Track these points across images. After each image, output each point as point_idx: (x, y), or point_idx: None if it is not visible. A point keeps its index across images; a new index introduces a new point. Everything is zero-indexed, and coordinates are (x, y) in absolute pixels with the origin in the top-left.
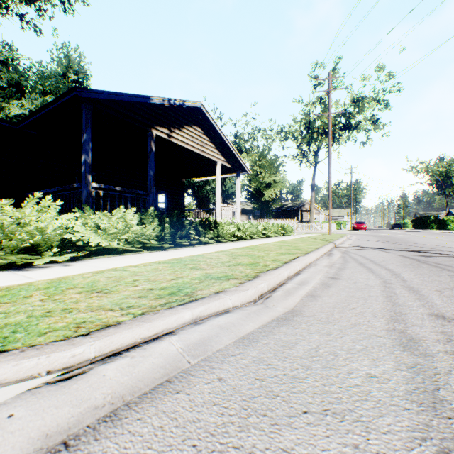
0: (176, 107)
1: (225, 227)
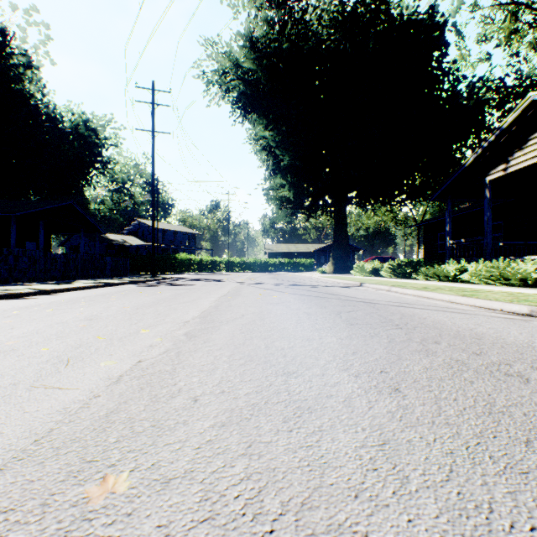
0: (516, 127)
1: (447, 267)
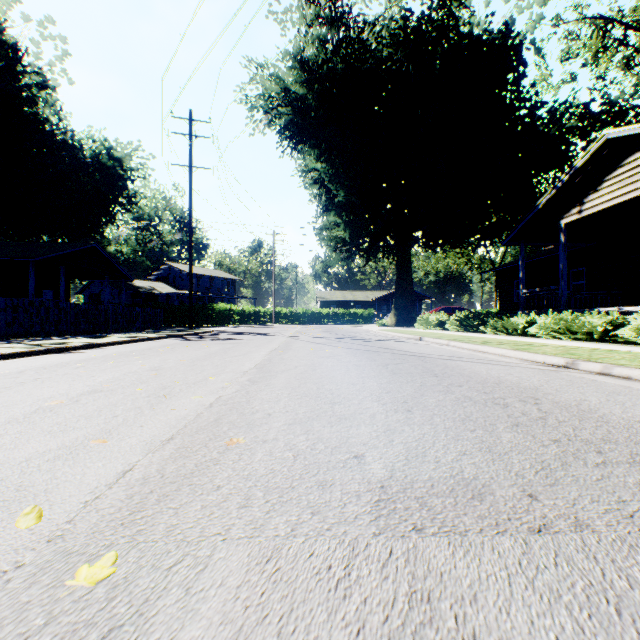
0: (591, 167)
1: (516, 320)
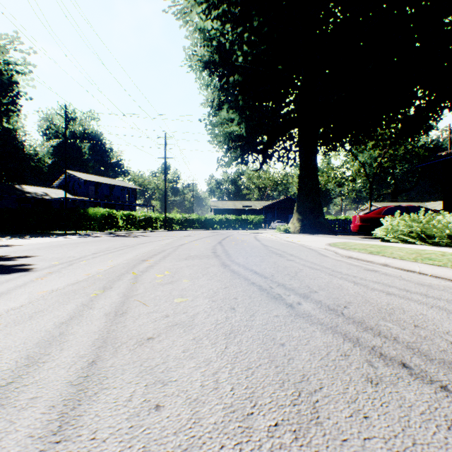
0: None
1: None
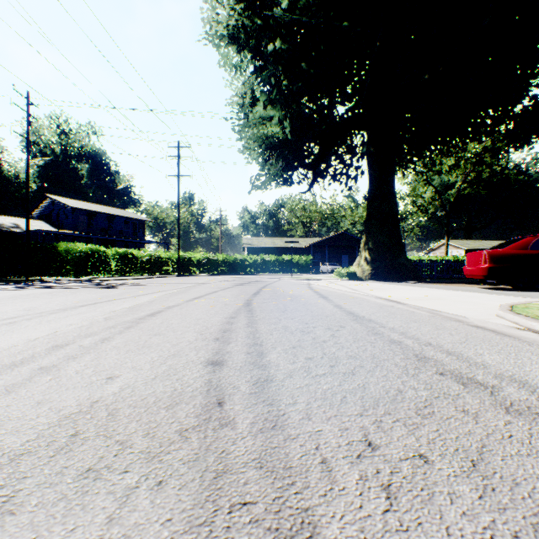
0: None
1: None
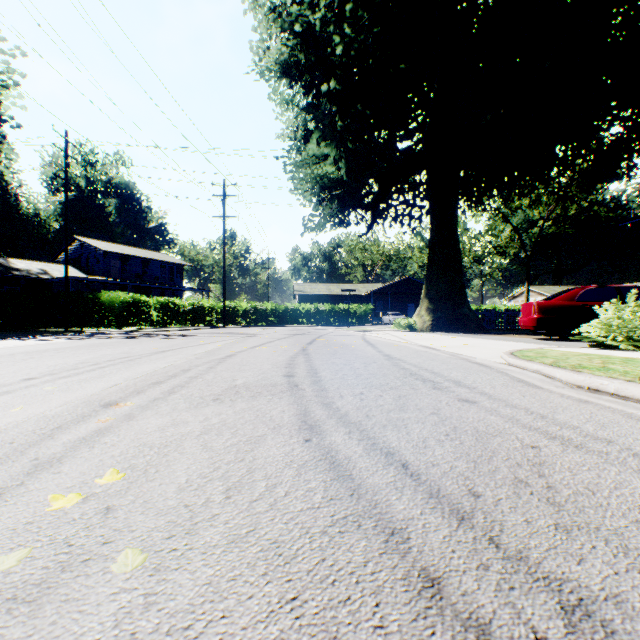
0: None
1: None
